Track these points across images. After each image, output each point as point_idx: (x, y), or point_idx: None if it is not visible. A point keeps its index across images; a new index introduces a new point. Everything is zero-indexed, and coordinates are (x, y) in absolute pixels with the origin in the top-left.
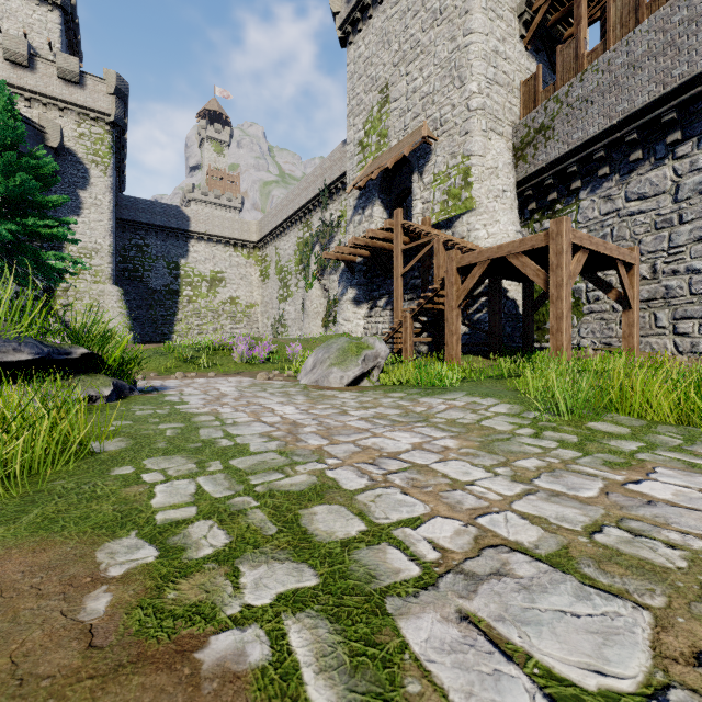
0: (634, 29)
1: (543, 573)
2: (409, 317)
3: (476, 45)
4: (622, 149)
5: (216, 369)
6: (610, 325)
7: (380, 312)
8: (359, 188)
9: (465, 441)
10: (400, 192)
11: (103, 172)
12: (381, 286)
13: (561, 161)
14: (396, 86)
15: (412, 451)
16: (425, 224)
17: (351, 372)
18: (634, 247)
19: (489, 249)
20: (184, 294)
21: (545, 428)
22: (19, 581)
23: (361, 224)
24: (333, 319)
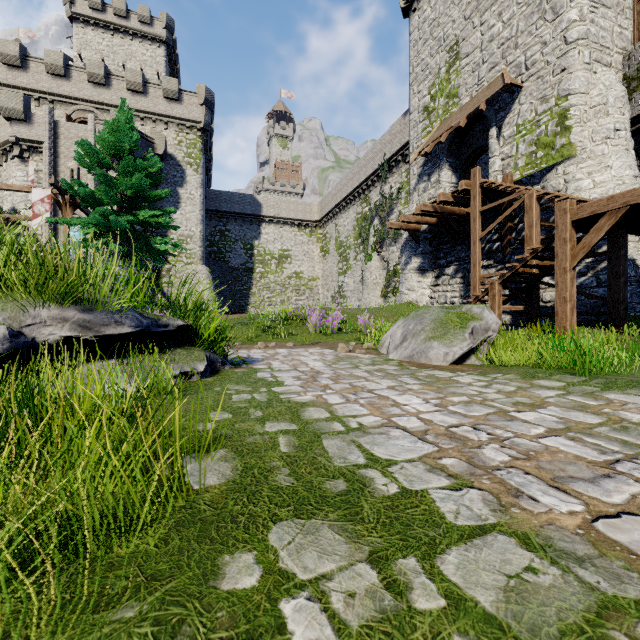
0: None
1: None
2: (497, 283)
3: None
4: None
5: (292, 338)
6: None
7: (448, 280)
8: (424, 154)
9: None
10: (472, 152)
11: (195, 171)
12: (448, 254)
13: None
14: (468, 40)
15: None
16: (505, 181)
17: (457, 348)
18: None
19: (627, 192)
20: (257, 271)
21: None
22: None
23: (426, 191)
24: (393, 289)
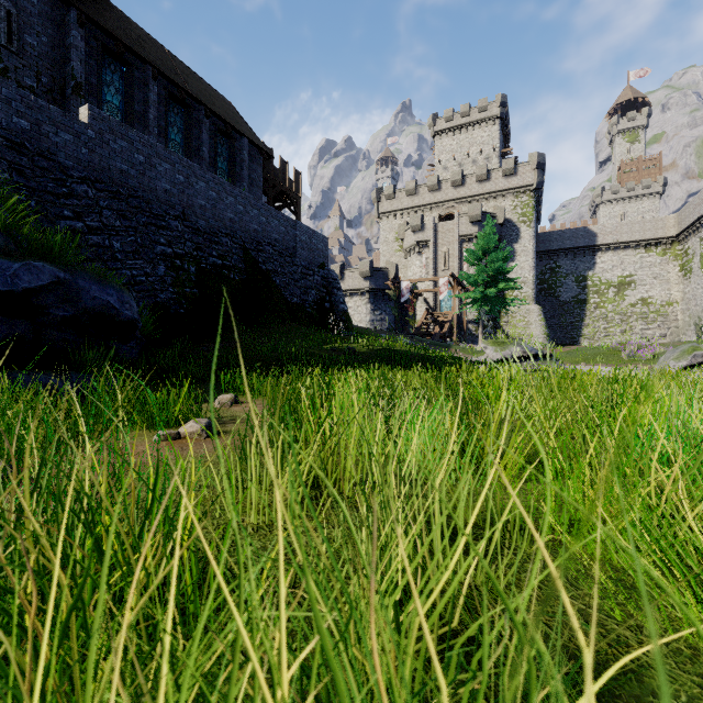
0: None
1: None
2: None
3: None
4: None
5: (607, 363)
6: None
7: None
8: None
9: None
10: None
11: (528, 227)
12: None
13: None
14: None
15: None
16: None
17: (680, 363)
18: None
19: None
20: (591, 302)
21: None
22: None
23: None
24: None
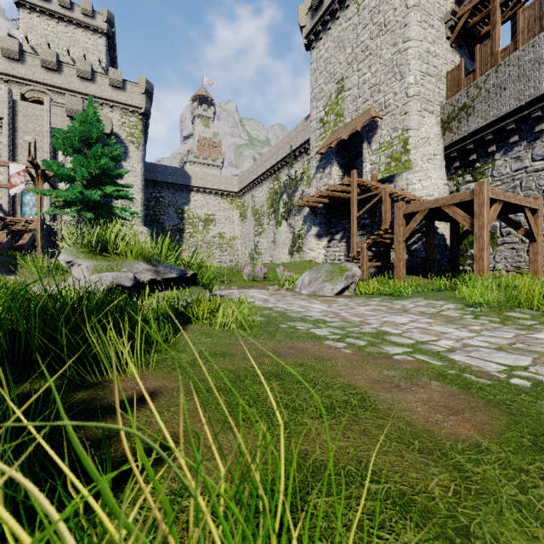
0: (538, 34)
1: (493, 351)
2: (365, 248)
3: (413, 49)
4: (529, 122)
5: (233, 284)
6: (519, 253)
7: (336, 243)
8: (320, 153)
9: (436, 320)
10: (352, 156)
11: (137, 148)
12: (337, 225)
13: (479, 132)
14: (350, 79)
15: (411, 323)
16: (372, 180)
17: (338, 286)
18: (538, 196)
19: (428, 202)
20: (187, 231)
21: (480, 315)
22: (312, 347)
23: (322, 179)
24: (297, 249)
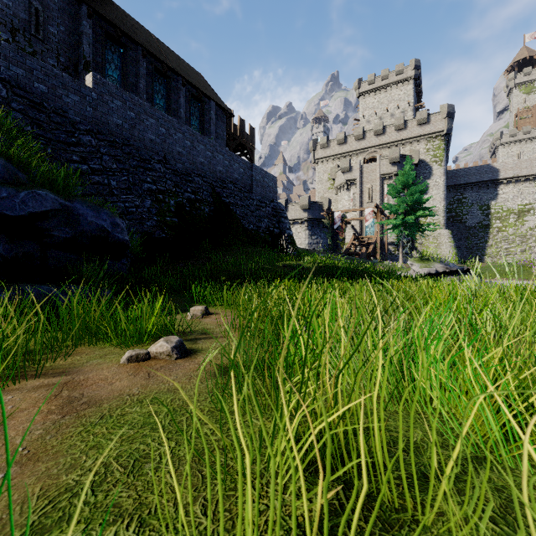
0: None
1: None
2: None
3: None
4: None
5: (519, 277)
6: None
7: None
8: None
9: None
10: None
11: (439, 165)
12: None
13: None
14: None
15: None
16: None
17: None
18: None
19: None
20: (494, 226)
21: None
22: None
23: None
24: None
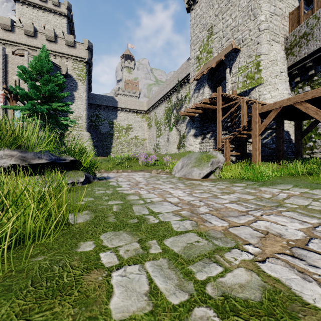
0: None
1: None
2: (228, 142)
3: None
4: None
5: (131, 168)
6: None
7: (207, 140)
8: (196, 79)
9: None
10: (218, 79)
11: (83, 83)
12: (208, 128)
13: (318, 52)
14: (216, 26)
15: (313, 240)
16: (233, 94)
17: (205, 170)
18: None
19: (281, 101)
20: (115, 135)
21: None
22: None
23: (197, 97)
24: (182, 145)
